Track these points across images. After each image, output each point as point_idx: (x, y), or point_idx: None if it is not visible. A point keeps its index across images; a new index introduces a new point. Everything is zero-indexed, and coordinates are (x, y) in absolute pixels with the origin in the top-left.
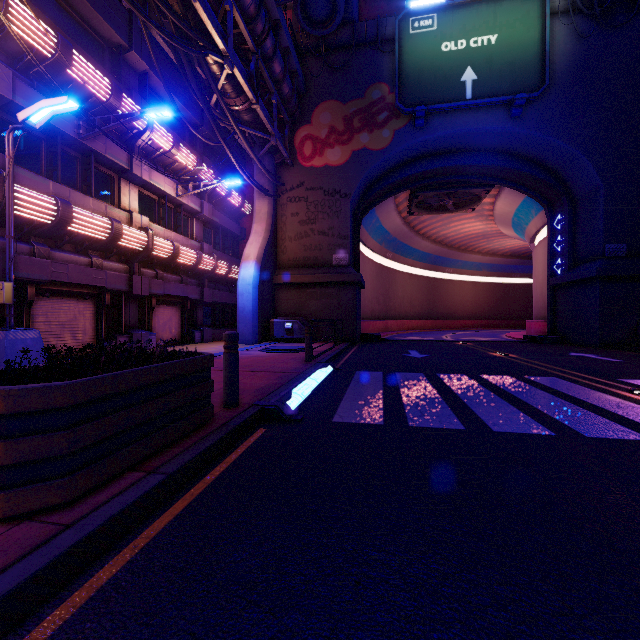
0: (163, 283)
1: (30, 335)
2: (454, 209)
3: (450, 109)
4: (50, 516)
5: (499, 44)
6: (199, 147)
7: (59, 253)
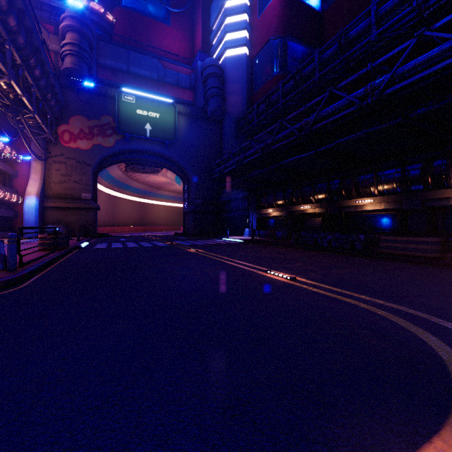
0: None
1: None
2: (149, 172)
3: (141, 138)
4: (60, 250)
5: (160, 118)
6: None
7: None
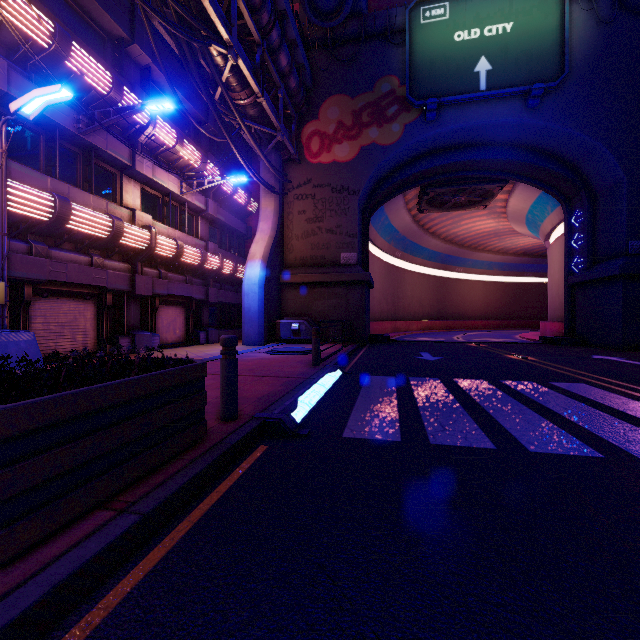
0: (167, 283)
1: (24, 337)
2: (465, 206)
3: (463, 101)
4: None
5: (515, 32)
6: (204, 144)
7: (58, 252)
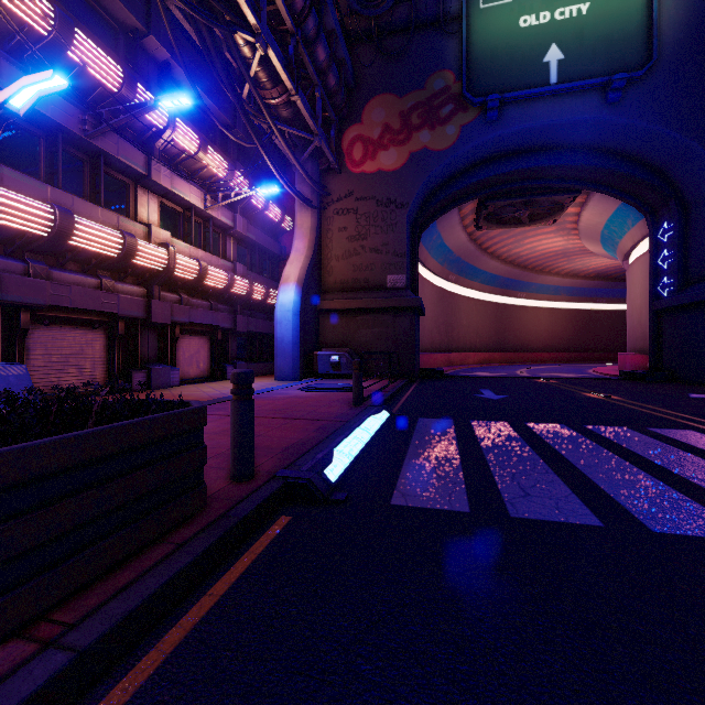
0: (188, 309)
1: (14, 371)
2: (530, 221)
3: (530, 97)
4: None
5: (592, 14)
6: (232, 153)
7: (61, 273)
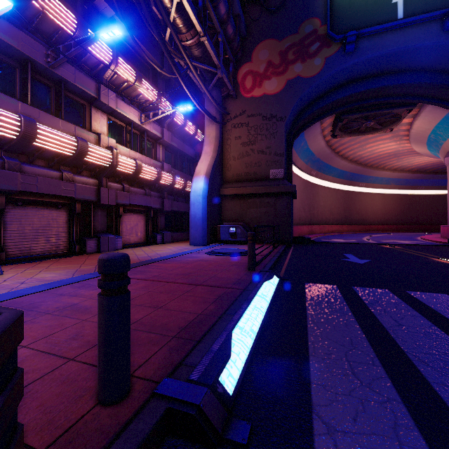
0: (128, 195)
1: None
2: (373, 130)
3: (380, 31)
4: None
5: None
6: (161, 86)
7: (30, 167)
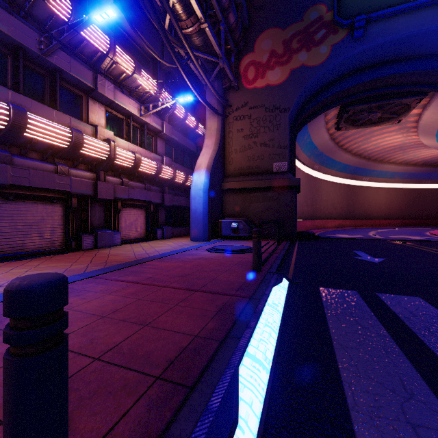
0: (127, 189)
1: None
2: (380, 122)
3: (392, 14)
4: None
5: None
6: (161, 78)
7: (22, 160)
